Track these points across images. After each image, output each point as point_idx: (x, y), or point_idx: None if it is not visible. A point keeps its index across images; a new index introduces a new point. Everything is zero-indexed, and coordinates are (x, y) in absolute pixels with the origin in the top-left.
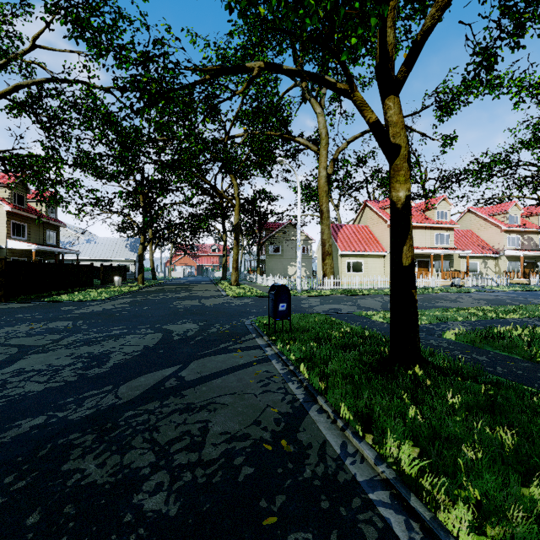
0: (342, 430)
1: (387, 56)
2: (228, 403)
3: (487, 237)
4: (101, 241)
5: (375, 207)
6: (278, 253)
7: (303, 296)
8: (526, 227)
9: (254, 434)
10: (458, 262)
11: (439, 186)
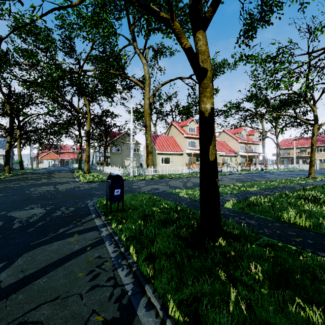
0: None
1: None
2: (43, 320)
3: (231, 145)
4: None
5: (177, 126)
6: (118, 152)
7: (134, 180)
8: (248, 141)
9: None
10: (219, 158)
11: None
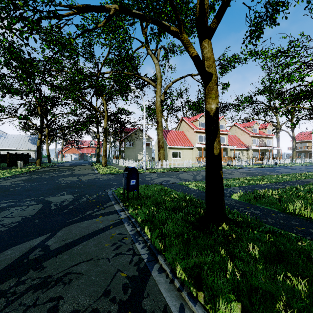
0: (179, 291)
1: (204, 11)
2: (83, 272)
3: (243, 139)
4: (9, 137)
5: (187, 121)
6: (131, 146)
7: (147, 172)
8: (261, 134)
9: (102, 310)
10: (229, 152)
11: (219, 111)
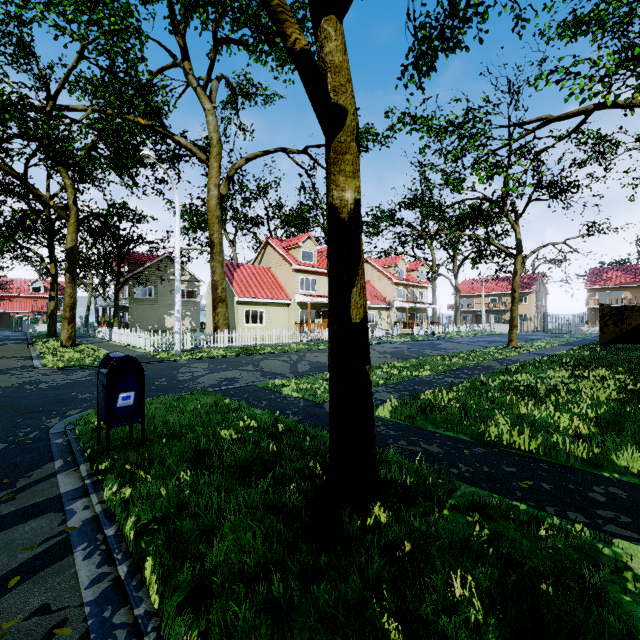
0: None
1: None
2: None
3: (381, 288)
4: None
5: (278, 247)
6: (149, 297)
7: (183, 360)
8: (410, 281)
9: None
10: None
11: None
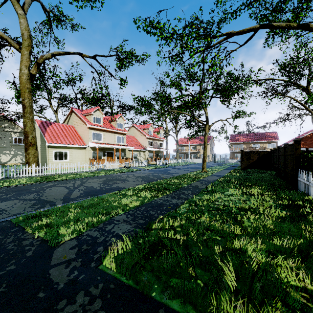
0: None
1: None
2: None
3: (140, 140)
4: None
5: (78, 113)
6: None
7: None
8: (155, 137)
9: None
10: (128, 153)
11: (119, 111)
